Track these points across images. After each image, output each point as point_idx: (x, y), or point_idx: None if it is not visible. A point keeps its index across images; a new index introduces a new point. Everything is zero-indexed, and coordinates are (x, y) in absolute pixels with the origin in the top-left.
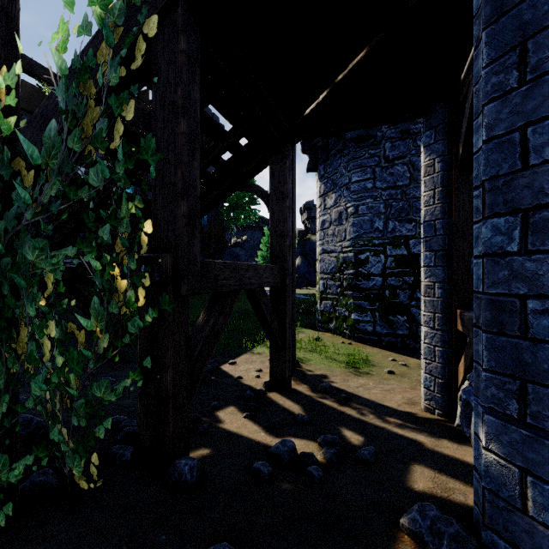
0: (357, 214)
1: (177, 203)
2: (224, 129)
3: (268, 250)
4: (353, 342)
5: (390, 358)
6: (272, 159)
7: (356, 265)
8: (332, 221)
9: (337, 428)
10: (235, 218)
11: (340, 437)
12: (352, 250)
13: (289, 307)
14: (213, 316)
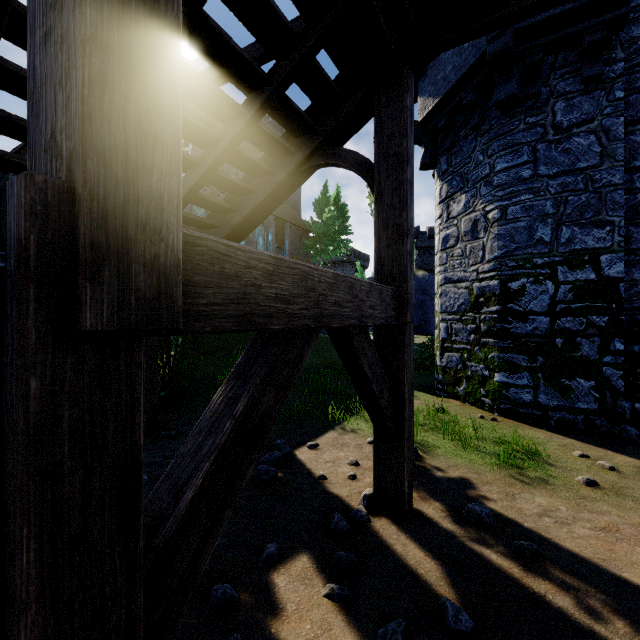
0: (504, 219)
1: None
2: (289, 25)
3: None
4: (499, 417)
5: (577, 451)
6: (379, 97)
7: (503, 298)
8: (460, 236)
9: None
10: (322, 250)
11: None
12: (495, 275)
13: (409, 364)
14: (246, 389)
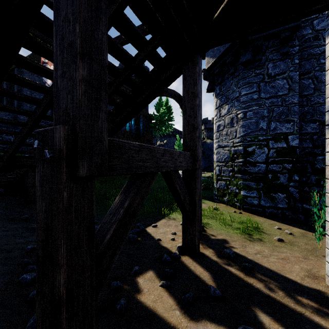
0: (245, 118)
1: (75, 65)
2: (144, 37)
3: (179, 149)
4: (243, 212)
5: (276, 226)
6: (184, 67)
7: (244, 155)
8: (225, 125)
9: (251, 309)
10: (159, 129)
11: (258, 324)
12: (241, 144)
13: (198, 187)
14: (128, 197)
